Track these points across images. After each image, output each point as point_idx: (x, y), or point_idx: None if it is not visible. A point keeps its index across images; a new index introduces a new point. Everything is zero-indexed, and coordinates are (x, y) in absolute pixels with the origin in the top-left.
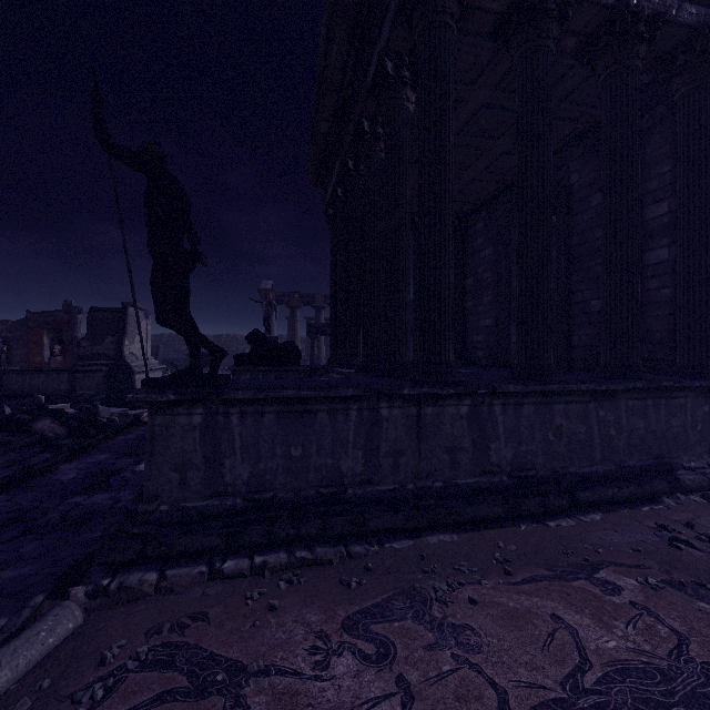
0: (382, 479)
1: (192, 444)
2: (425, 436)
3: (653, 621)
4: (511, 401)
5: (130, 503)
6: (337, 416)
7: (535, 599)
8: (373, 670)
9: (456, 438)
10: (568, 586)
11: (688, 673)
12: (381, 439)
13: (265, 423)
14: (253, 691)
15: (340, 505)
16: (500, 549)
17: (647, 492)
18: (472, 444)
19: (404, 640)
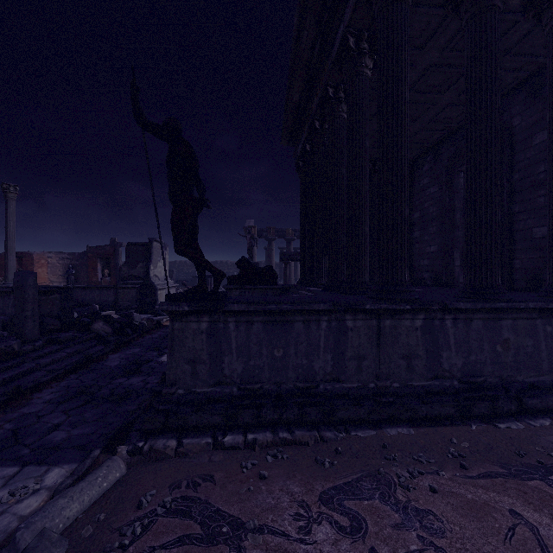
0: (347, 378)
1: (200, 344)
2: (384, 344)
3: None
4: (462, 316)
5: (155, 385)
6: (311, 326)
7: (492, 494)
8: (348, 540)
9: (411, 347)
10: (524, 484)
11: None
12: (346, 346)
13: (254, 329)
14: (251, 545)
15: (313, 397)
16: (454, 445)
17: None
18: (425, 352)
19: (373, 517)
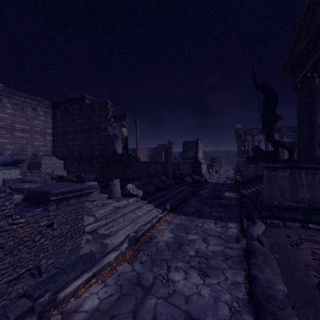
0: None
1: (285, 182)
2: None
3: None
4: None
5: (236, 204)
6: None
7: None
8: None
9: None
10: None
11: None
12: None
13: (317, 177)
14: None
15: None
16: None
17: None
18: None
19: None
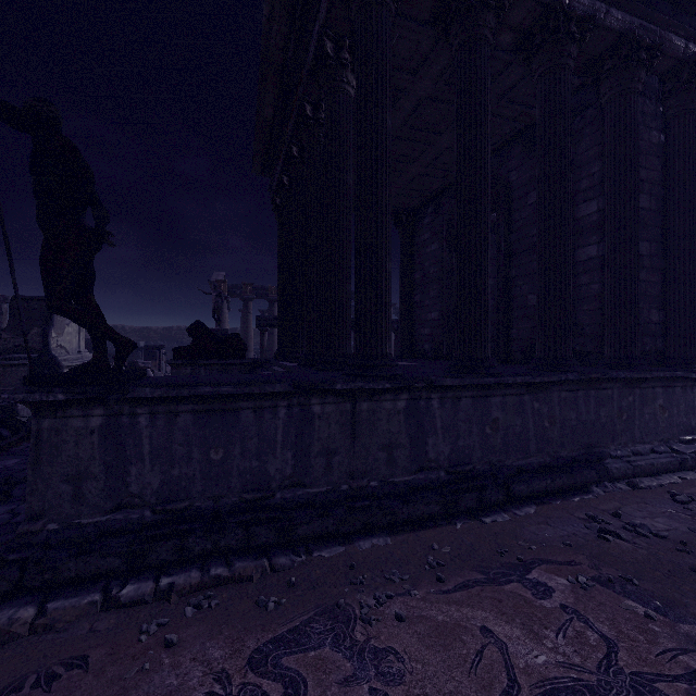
0: (313, 481)
1: (89, 450)
2: (360, 433)
3: (583, 627)
4: (449, 394)
5: None
6: (264, 414)
7: (465, 610)
8: None
9: (393, 435)
10: (500, 591)
11: (617, 689)
12: (312, 438)
13: (180, 423)
14: None
15: (265, 512)
16: (435, 552)
17: (578, 482)
18: (409, 440)
19: (318, 675)
